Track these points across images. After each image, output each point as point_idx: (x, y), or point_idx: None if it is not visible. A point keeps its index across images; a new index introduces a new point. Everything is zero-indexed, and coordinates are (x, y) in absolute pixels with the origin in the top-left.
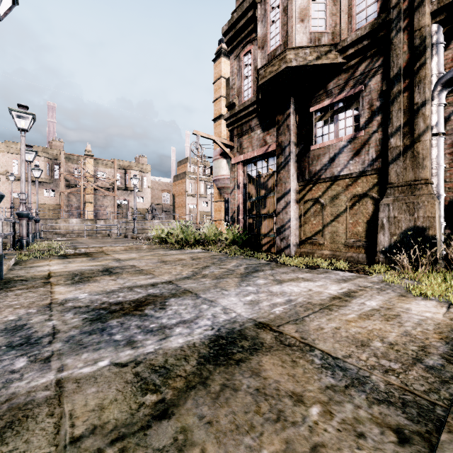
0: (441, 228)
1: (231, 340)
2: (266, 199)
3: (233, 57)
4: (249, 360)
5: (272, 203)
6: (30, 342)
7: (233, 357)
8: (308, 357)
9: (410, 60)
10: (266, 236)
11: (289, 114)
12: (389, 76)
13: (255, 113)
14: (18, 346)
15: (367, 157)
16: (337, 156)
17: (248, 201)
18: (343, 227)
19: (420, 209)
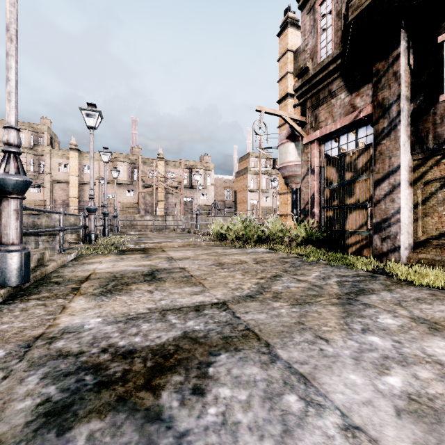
0: None
1: None
2: (354, 185)
3: (306, 12)
4: None
5: (363, 189)
6: None
7: None
8: None
9: None
10: (354, 233)
11: (397, 55)
12: None
13: (338, 72)
14: None
15: None
16: None
17: (326, 188)
18: None
19: None
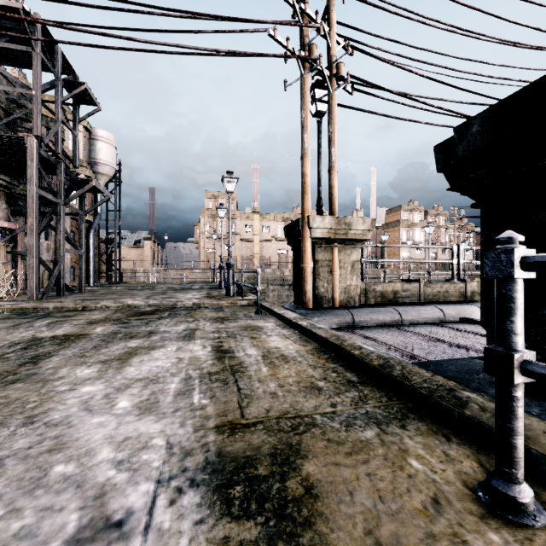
0: None
1: None
2: None
3: None
4: None
5: None
6: None
7: None
8: None
9: None
10: None
11: None
12: None
13: None
14: None
15: None
16: None
17: None
18: None
19: None
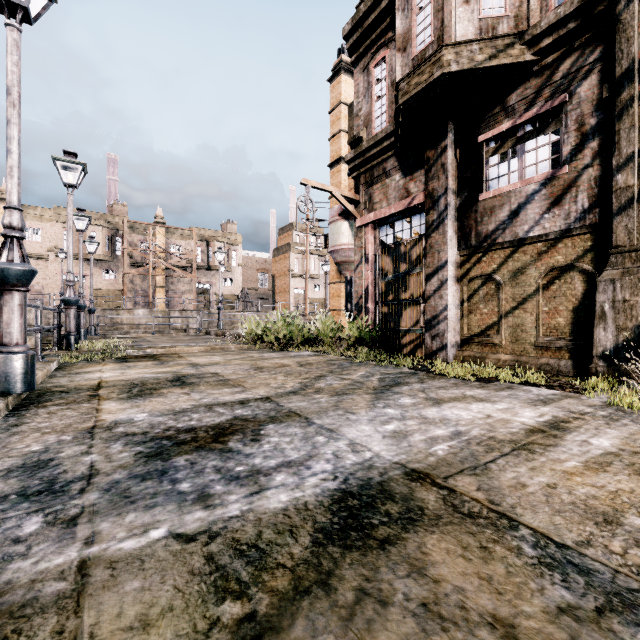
0: None
1: (367, 501)
2: (409, 278)
3: (359, 70)
4: (402, 541)
5: (417, 283)
6: (52, 490)
7: (374, 533)
8: (510, 542)
9: None
10: (409, 332)
11: (445, 147)
12: (614, 74)
13: (393, 150)
14: (34, 495)
15: (573, 207)
16: (522, 208)
17: (382, 280)
18: (533, 318)
19: None
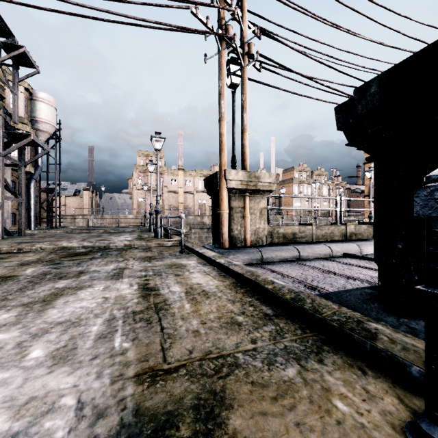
0: None
1: None
2: None
3: None
4: None
5: None
6: None
7: None
8: None
9: None
10: None
11: None
12: None
13: None
14: None
15: None
16: None
17: None
18: None
19: None
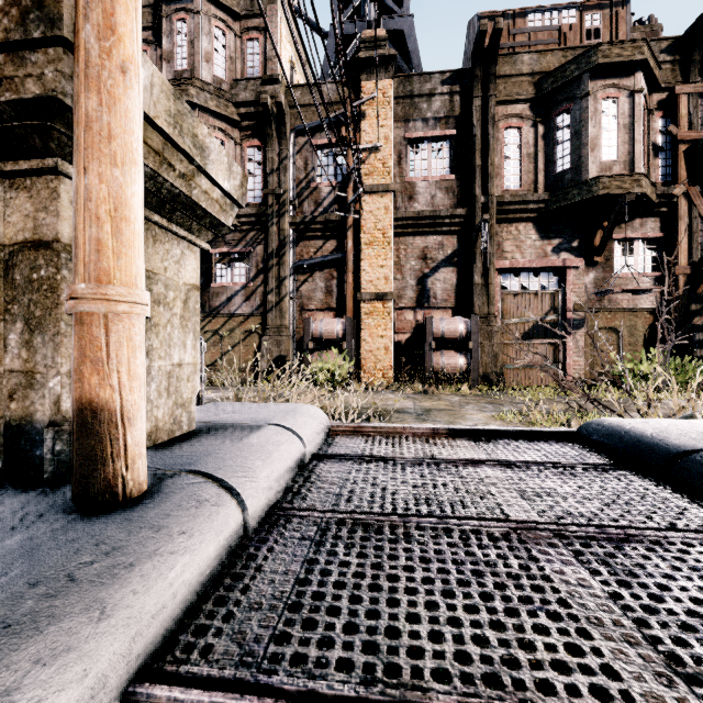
0: (294, 356)
1: None
2: None
3: None
4: None
5: None
6: None
7: None
8: None
9: (279, 246)
10: None
11: None
12: (268, 251)
13: None
14: None
15: (255, 303)
16: (233, 297)
17: None
18: (238, 356)
19: (283, 344)
